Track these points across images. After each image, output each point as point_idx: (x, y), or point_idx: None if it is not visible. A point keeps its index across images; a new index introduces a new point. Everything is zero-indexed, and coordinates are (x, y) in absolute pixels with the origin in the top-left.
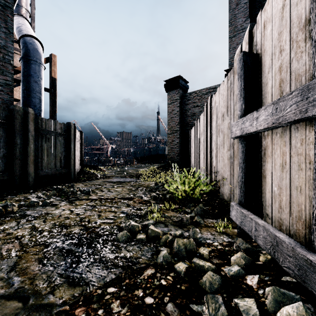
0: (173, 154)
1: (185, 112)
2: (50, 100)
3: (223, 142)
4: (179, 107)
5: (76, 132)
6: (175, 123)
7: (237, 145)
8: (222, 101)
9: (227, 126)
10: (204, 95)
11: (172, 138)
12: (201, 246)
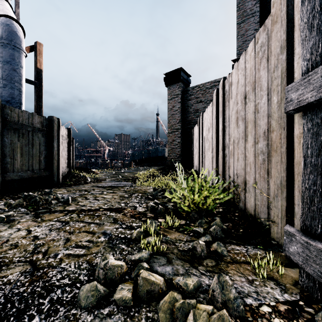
0: (173, 155)
1: (187, 108)
2: (35, 94)
3: (245, 134)
4: (181, 103)
5: (60, 128)
6: (175, 120)
7: (278, 132)
8: (243, 78)
9: (254, 109)
10: (208, 89)
11: (172, 137)
12: (239, 319)
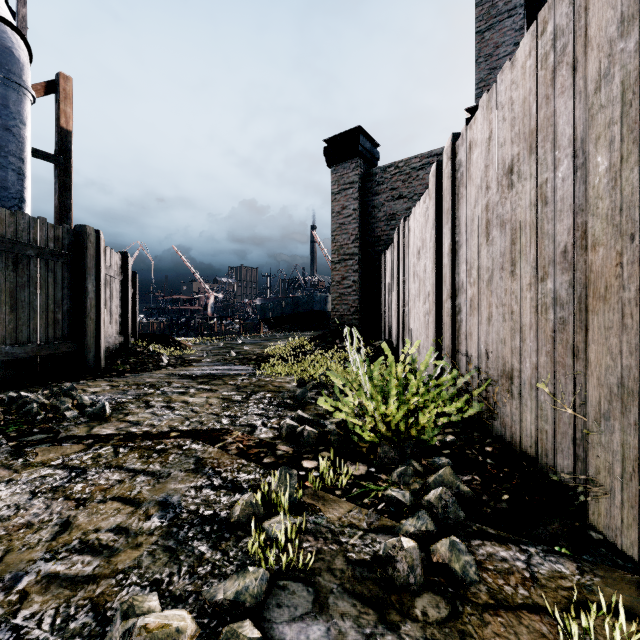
0: (343, 308)
1: (373, 211)
2: (56, 183)
3: (510, 258)
4: (359, 201)
5: (103, 252)
6: (348, 237)
7: (613, 247)
8: (505, 126)
9: (535, 196)
10: (416, 170)
11: (341, 271)
12: None
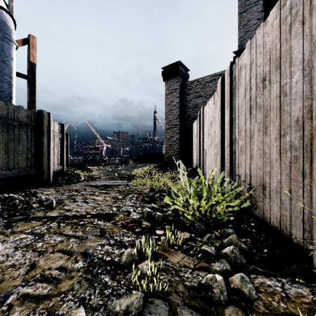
0: (171, 152)
1: (186, 103)
2: (28, 89)
3: (264, 125)
4: (179, 98)
5: (51, 123)
6: (173, 116)
7: None
8: (261, 56)
9: (279, 91)
10: (207, 83)
11: (170, 133)
12: None
